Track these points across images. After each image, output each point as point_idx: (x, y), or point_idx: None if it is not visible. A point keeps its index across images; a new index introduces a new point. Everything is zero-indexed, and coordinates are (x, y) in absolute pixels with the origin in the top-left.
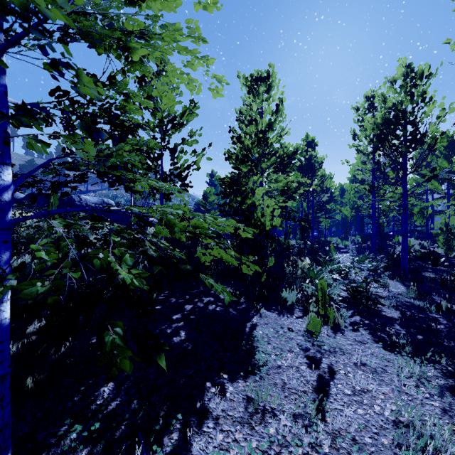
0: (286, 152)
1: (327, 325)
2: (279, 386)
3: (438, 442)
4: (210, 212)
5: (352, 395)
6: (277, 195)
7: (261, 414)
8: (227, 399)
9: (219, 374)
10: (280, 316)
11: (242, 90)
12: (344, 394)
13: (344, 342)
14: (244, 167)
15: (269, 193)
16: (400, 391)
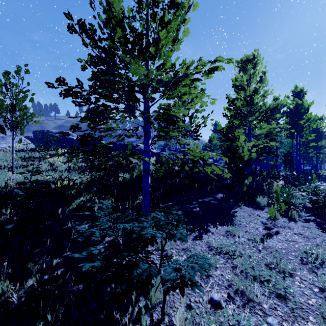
0: (268, 107)
1: (285, 217)
2: (244, 231)
3: (322, 257)
4: (213, 151)
5: (284, 240)
6: (262, 138)
7: (233, 235)
8: (217, 229)
9: (214, 222)
10: (254, 210)
11: (235, 70)
12: (280, 239)
13: (293, 225)
14: (236, 120)
15: (258, 136)
16: (318, 245)
